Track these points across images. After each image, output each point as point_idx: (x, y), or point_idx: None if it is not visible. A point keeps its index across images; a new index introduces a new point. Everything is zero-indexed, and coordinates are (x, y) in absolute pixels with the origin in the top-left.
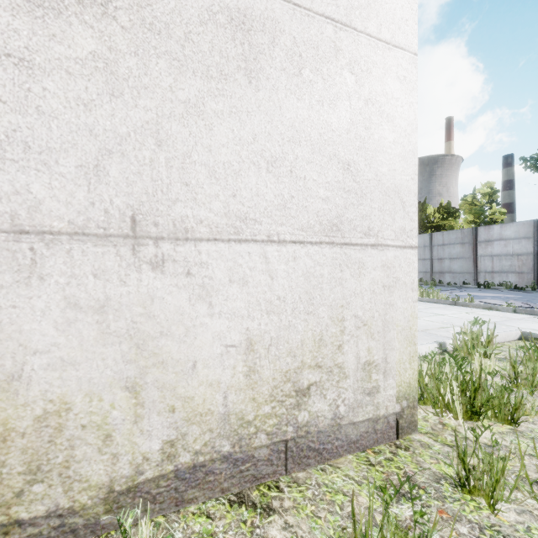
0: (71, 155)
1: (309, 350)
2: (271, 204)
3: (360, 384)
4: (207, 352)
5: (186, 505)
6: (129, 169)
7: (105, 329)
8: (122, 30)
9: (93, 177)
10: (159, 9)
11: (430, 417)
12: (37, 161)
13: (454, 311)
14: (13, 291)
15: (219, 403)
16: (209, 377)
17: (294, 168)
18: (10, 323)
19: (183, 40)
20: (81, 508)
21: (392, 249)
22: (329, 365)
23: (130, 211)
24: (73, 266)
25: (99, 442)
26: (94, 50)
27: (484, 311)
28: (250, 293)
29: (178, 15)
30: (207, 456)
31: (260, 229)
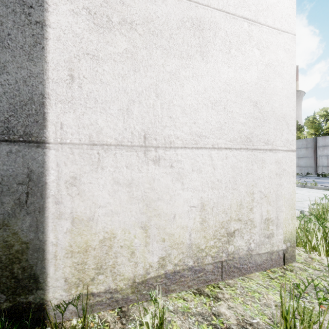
0: (116, 104)
1: (234, 210)
2: (213, 127)
3: (262, 231)
4: (180, 209)
5: (170, 293)
6: (143, 110)
7: (131, 195)
8: (139, 36)
9: (126, 115)
10: (157, 23)
11: (302, 254)
12: (100, 108)
13: (304, 191)
14: (90, 175)
15: (187, 238)
16: (182, 223)
17: (226, 106)
18: (88, 191)
19: (169, 38)
20: (120, 289)
21: (281, 152)
22: (245, 219)
23: (143, 132)
24: (116, 162)
25: (128, 255)
26: (126, 47)
27: (325, 191)
28: (202, 177)
29: (166, 25)
30: (180, 267)
31: (208, 141)
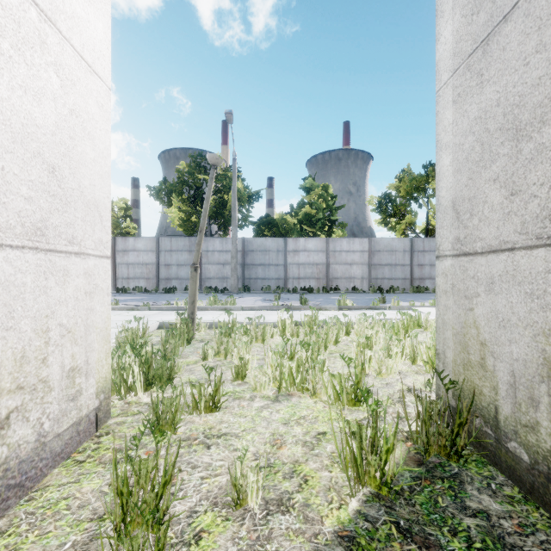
0: None
1: (9, 372)
2: None
3: (65, 393)
4: None
5: None
6: None
7: None
8: None
9: None
10: None
11: (117, 403)
12: None
13: None
14: None
15: None
16: None
17: None
18: None
19: None
20: None
21: (93, 258)
22: (33, 382)
23: None
24: None
25: None
26: None
27: (129, 312)
28: None
29: None
30: None
31: None
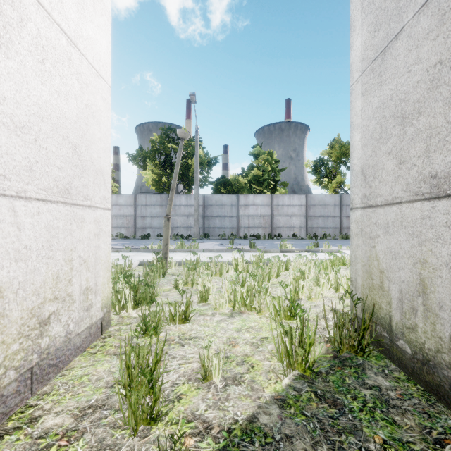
0: None
1: (50, 287)
2: (19, 164)
3: (82, 305)
4: None
5: None
6: None
7: None
8: None
9: None
10: None
11: (114, 317)
12: None
13: None
14: None
15: None
16: None
17: (38, 138)
18: None
19: None
20: None
21: (100, 210)
22: (64, 295)
23: None
24: None
25: None
26: None
27: (114, 253)
28: None
29: None
30: None
31: (9, 185)
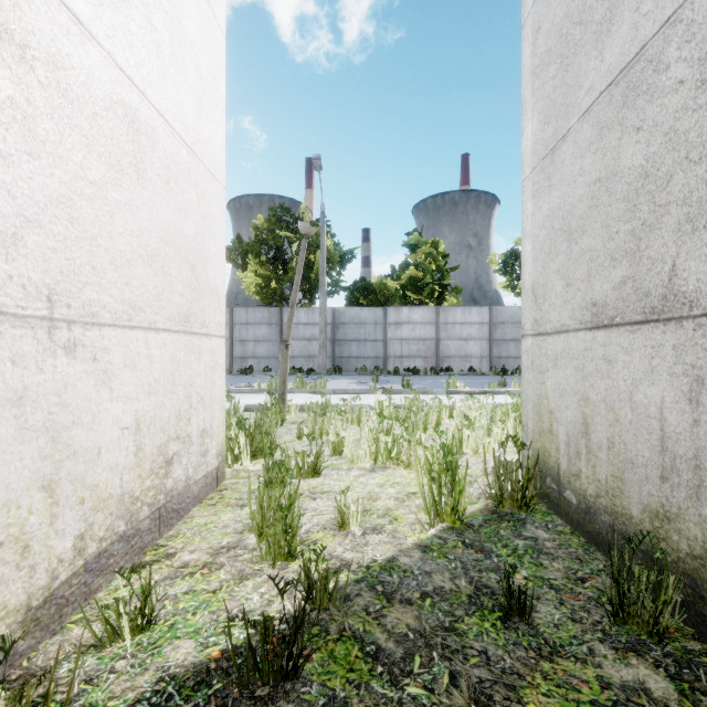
0: None
1: (173, 424)
2: (151, 295)
3: (200, 448)
4: (109, 437)
5: (93, 597)
6: (46, 243)
7: (23, 424)
8: (39, 85)
9: (11, 246)
10: (71, 77)
11: (226, 470)
12: None
13: None
14: None
15: (118, 486)
16: (110, 462)
17: (165, 264)
18: None
19: (91, 119)
20: None
21: (215, 338)
22: (184, 435)
23: (47, 290)
24: None
25: (17, 557)
26: (12, 95)
27: None
28: (138, 377)
29: (87, 91)
30: (109, 541)
31: (144, 317)
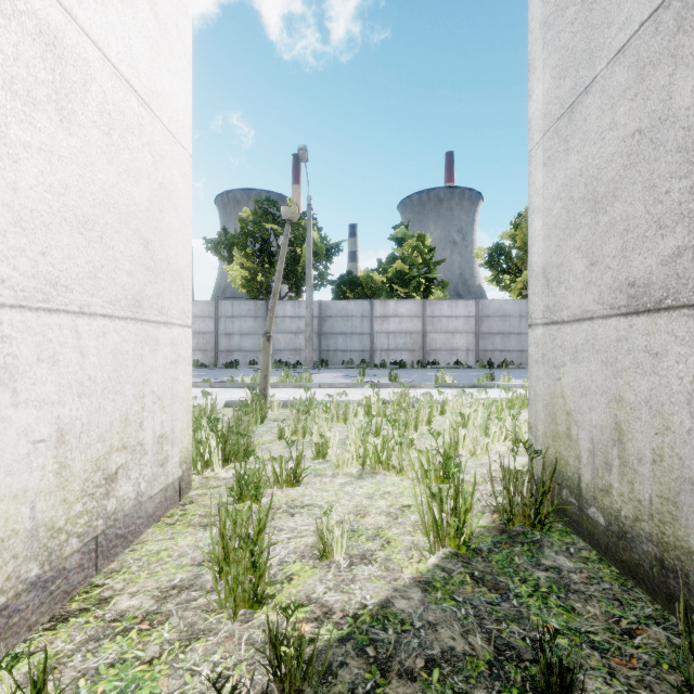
0: None
1: (117, 431)
2: (82, 271)
3: (156, 457)
4: (10, 455)
5: None
6: None
7: None
8: None
9: None
10: None
11: (195, 477)
12: None
13: None
14: None
15: (26, 518)
16: (14, 488)
17: (104, 235)
18: None
19: None
20: None
21: (178, 327)
22: (134, 444)
23: None
24: None
25: None
26: None
27: None
28: (61, 374)
29: None
30: (10, 593)
31: (71, 298)
